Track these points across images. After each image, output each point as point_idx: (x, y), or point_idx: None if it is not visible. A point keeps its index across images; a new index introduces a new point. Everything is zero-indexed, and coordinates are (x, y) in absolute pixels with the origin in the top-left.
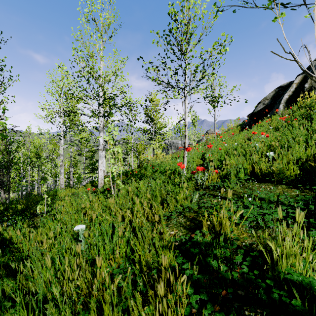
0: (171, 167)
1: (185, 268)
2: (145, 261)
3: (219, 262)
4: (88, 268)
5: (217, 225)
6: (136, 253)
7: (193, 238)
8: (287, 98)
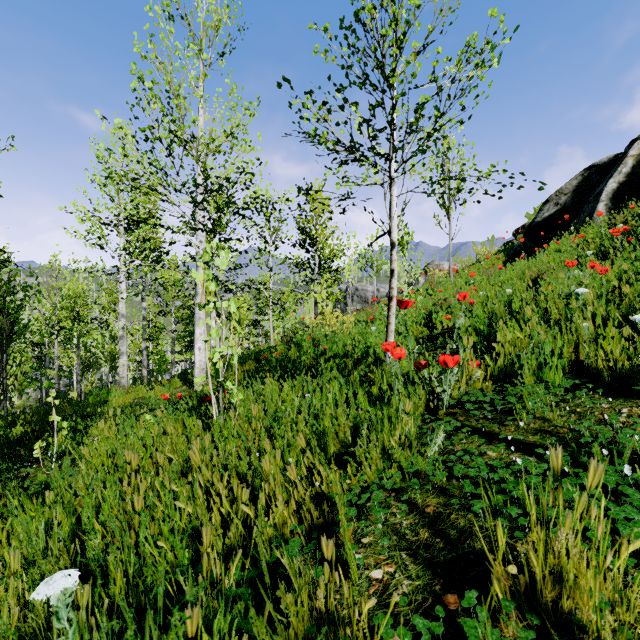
0: (357, 344)
1: None
2: None
3: None
4: None
5: (545, 582)
6: None
7: (453, 615)
8: (615, 188)
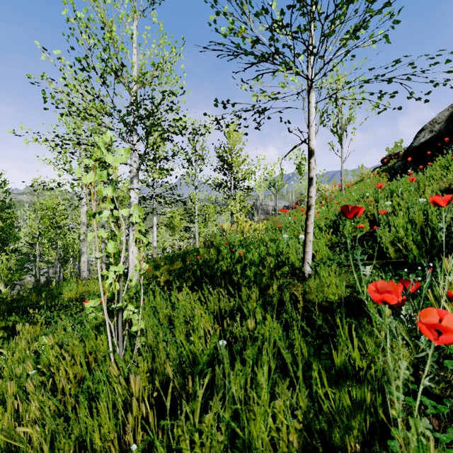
0: (270, 250)
1: None
2: None
3: None
4: None
5: None
6: None
7: None
8: None
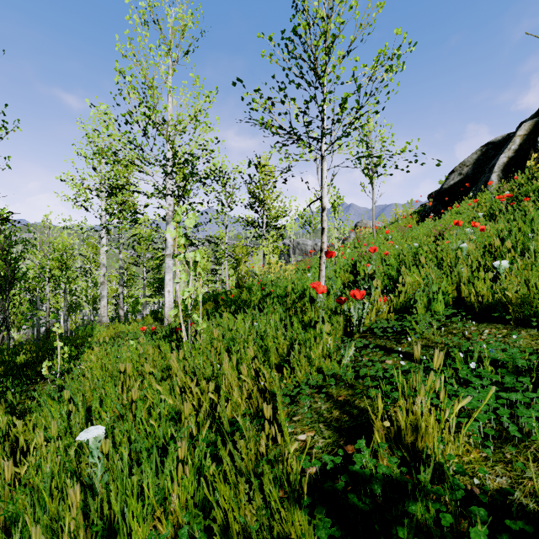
0: (296, 287)
1: None
2: (241, 522)
3: None
4: None
5: (406, 430)
6: (217, 510)
7: (350, 457)
8: (505, 161)
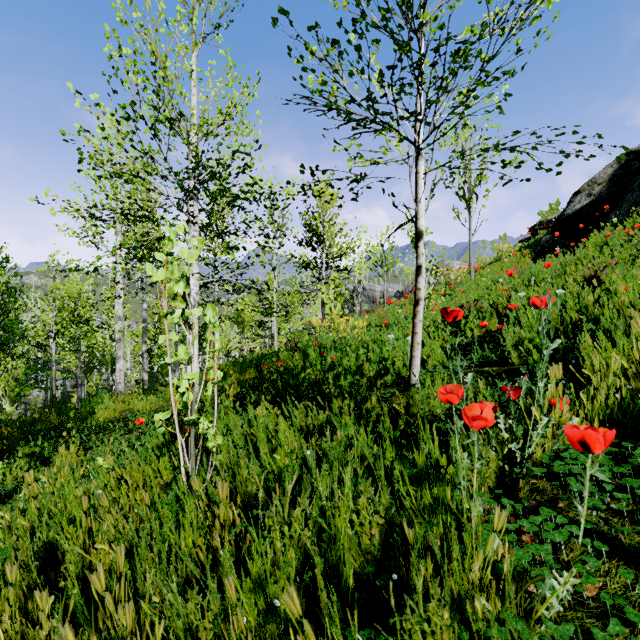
0: (372, 355)
1: None
2: None
3: None
4: None
5: None
6: None
7: None
8: None
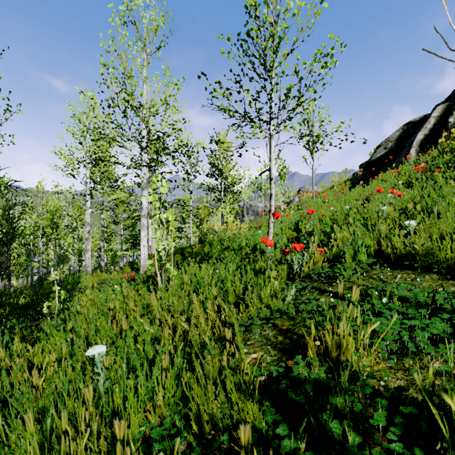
0: (249, 242)
1: (281, 435)
2: (209, 413)
3: (346, 427)
4: (104, 433)
5: (332, 347)
6: (192, 402)
7: (290, 369)
8: (422, 138)
